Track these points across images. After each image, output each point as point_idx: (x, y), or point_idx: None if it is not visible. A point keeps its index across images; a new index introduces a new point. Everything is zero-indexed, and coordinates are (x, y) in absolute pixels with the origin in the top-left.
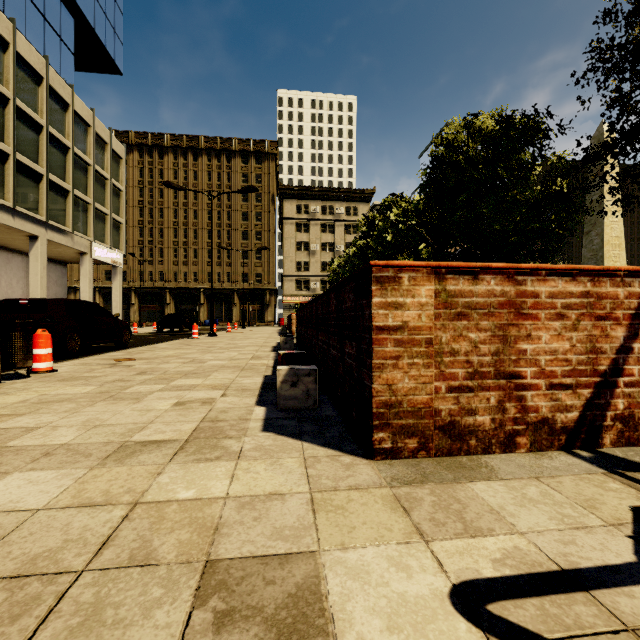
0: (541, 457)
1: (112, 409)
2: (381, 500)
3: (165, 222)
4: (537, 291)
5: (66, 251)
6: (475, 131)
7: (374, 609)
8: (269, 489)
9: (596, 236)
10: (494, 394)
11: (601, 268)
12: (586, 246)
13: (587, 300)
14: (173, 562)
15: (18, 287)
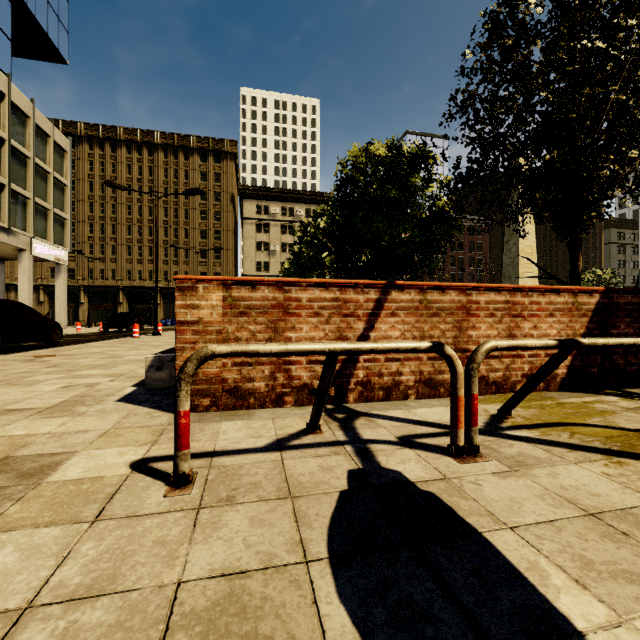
0: (297, 409)
1: (2, 391)
2: (152, 431)
3: (118, 218)
4: (300, 297)
5: (2, 247)
6: (373, 156)
7: (85, 467)
8: (82, 429)
9: (513, 245)
10: (268, 367)
11: (345, 282)
12: (506, 254)
13: (337, 303)
14: None
15: None
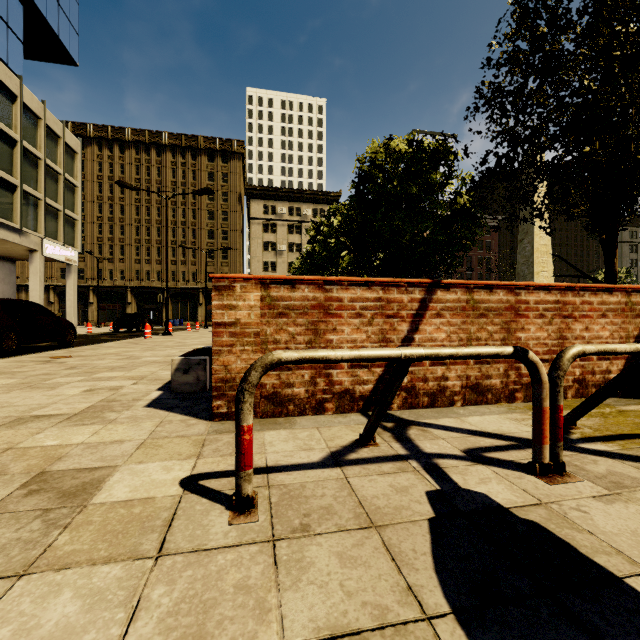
0: (339, 417)
1: (25, 395)
2: (192, 441)
3: (126, 219)
4: (341, 297)
5: (14, 248)
6: (393, 152)
7: (130, 485)
8: (117, 439)
9: (528, 244)
10: (308, 372)
11: (389, 280)
12: (520, 253)
13: (380, 303)
14: (17, 473)
15: None
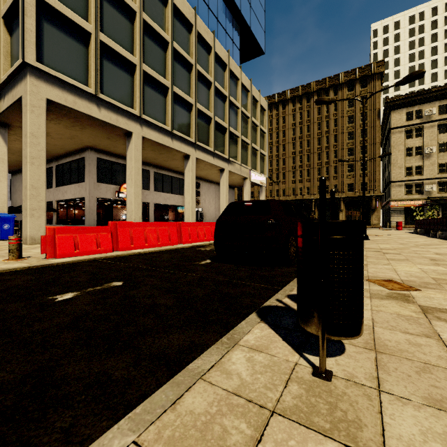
0: None
1: None
2: None
3: (286, 153)
4: None
5: (236, 178)
6: None
7: None
8: None
9: None
10: None
11: None
12: None
13: None
14: None
15: (213, 203)
